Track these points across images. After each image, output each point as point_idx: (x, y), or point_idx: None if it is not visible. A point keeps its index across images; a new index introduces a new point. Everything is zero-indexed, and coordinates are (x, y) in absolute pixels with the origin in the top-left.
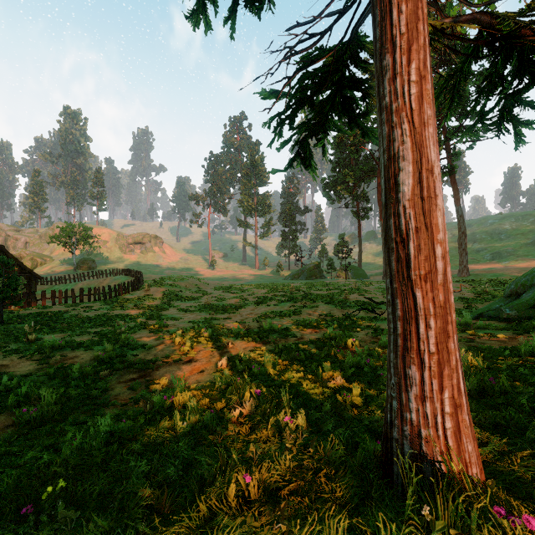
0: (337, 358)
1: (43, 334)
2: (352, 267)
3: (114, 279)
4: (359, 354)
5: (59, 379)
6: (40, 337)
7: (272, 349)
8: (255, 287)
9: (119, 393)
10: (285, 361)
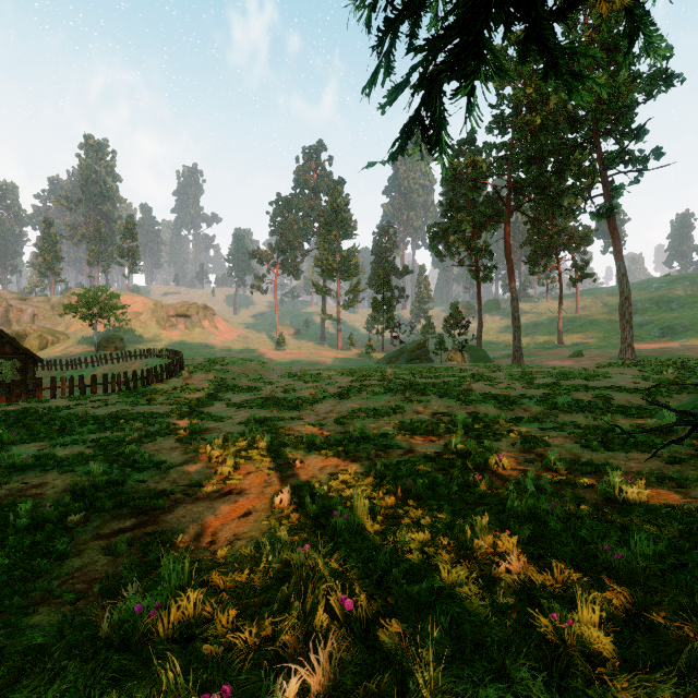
0: (480, 491)
1: (14, 443)
2: (469, 347)
3: (145, 363)
4: (530, 492)
5: None
6: (8, 447)
7: (366, 471)
8: (337, 373)
9: (86, 562)
10: (390, 497)
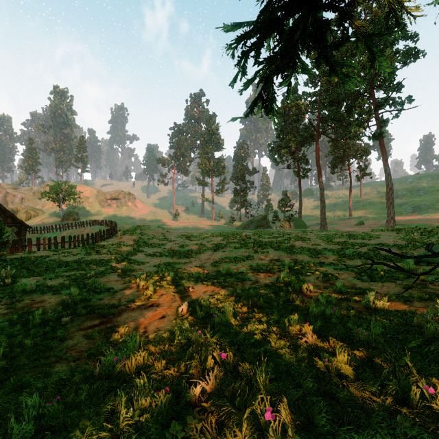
0: (296, 304)
1: (20, 278)
2: (294, 219)
3: (93, 228)
4: (322, 303)
5: (20, 326)
6: (17, 280)
7: (231, 293)
8: (212, 235)
9: (76, 342)
10: (244, 307)
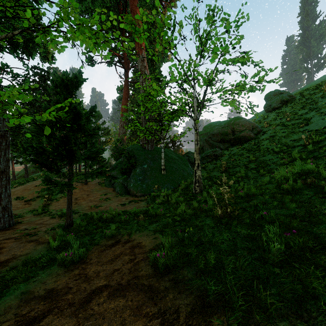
0: None
1: None
2: None
3: None
4: None
5: None
6: None
7: None
8: None
9: None
10: None
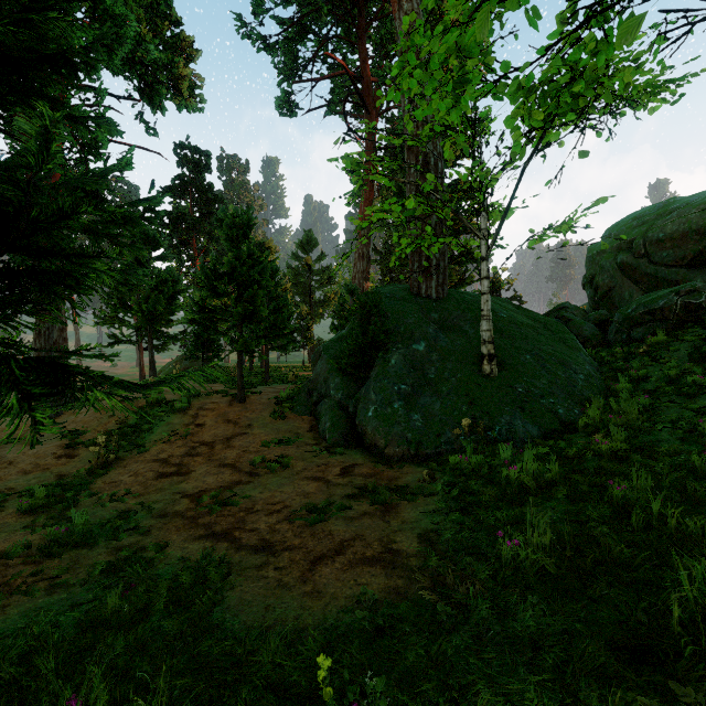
0: None
1: None
2: None
3: None
4: None
5: None
6: None
7: None
8: None
9: None
10: None
